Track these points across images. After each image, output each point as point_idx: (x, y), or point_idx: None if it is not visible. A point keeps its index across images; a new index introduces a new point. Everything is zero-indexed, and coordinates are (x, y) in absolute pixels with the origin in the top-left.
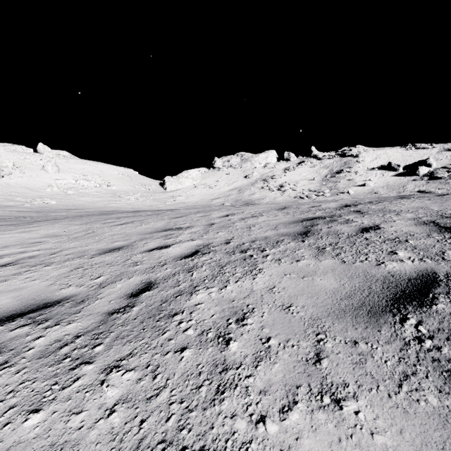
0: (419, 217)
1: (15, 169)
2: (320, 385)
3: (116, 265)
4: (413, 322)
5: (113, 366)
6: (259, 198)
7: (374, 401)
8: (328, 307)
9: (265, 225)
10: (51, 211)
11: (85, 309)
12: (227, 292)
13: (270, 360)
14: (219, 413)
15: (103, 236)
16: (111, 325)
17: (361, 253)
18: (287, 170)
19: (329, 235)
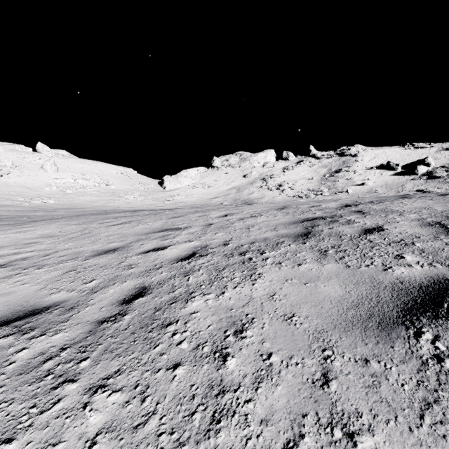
0: (423, 218)
1: (13, 168)
2: (329, 414)
3: (110, 268)
4: (429, 337)
5: (98, 386)
6: (258, 197)
7: (393, 436)
8: (334, 318)
9: (264, 225)
10: (49, 210)
11: (74, 317)
12: (224, 299)
13: (272, 381)
14: (214, 448)
15: (99, 236)
16: (100, 336)
17: (366, 256)
18: (286, 170)
19: (331, 236)
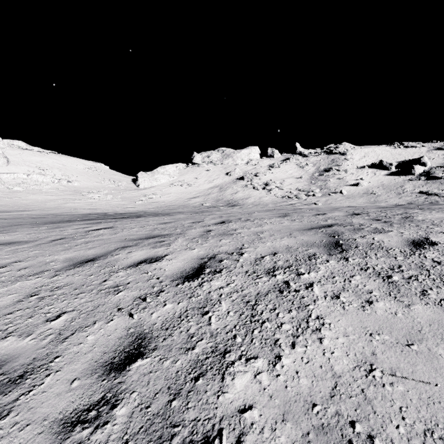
0: None
1: None
2: None
3: None
4: None
5: None
6: (243, 197)
7: None
8: None
9: None
10: None
11: None
12: None
13: None
14: None
15: None
16: None
17: None
18: (272, 168)
19: None
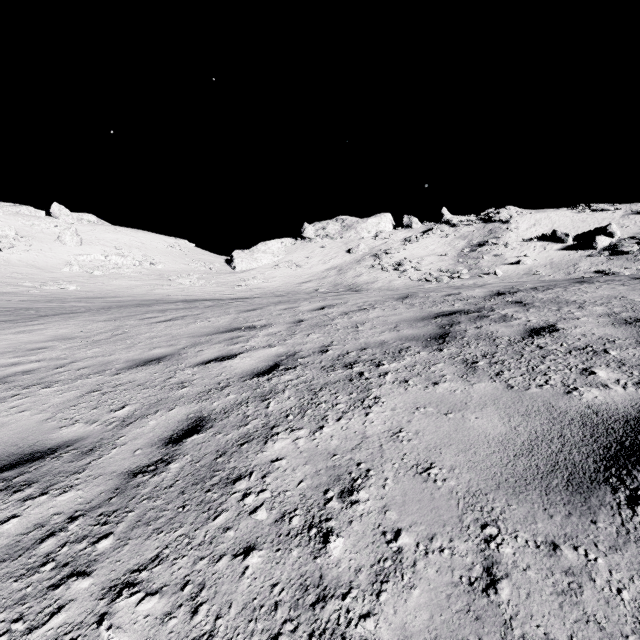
0: (616, 312)
1: (18, 240)
2: None
3: (152, 387)
4: None
5: (123, 584)
6: (368, 281)
7: None
8: (496, 471)
9: (379, 323)
10: (68, 300)
11: (93, 465)
12: (323, 437)
13: (402, 580)
14: None
15: (138, 339)
16: (131, 496)
17: (537, 371)
18: (408, 242)
19: (479, 339)
